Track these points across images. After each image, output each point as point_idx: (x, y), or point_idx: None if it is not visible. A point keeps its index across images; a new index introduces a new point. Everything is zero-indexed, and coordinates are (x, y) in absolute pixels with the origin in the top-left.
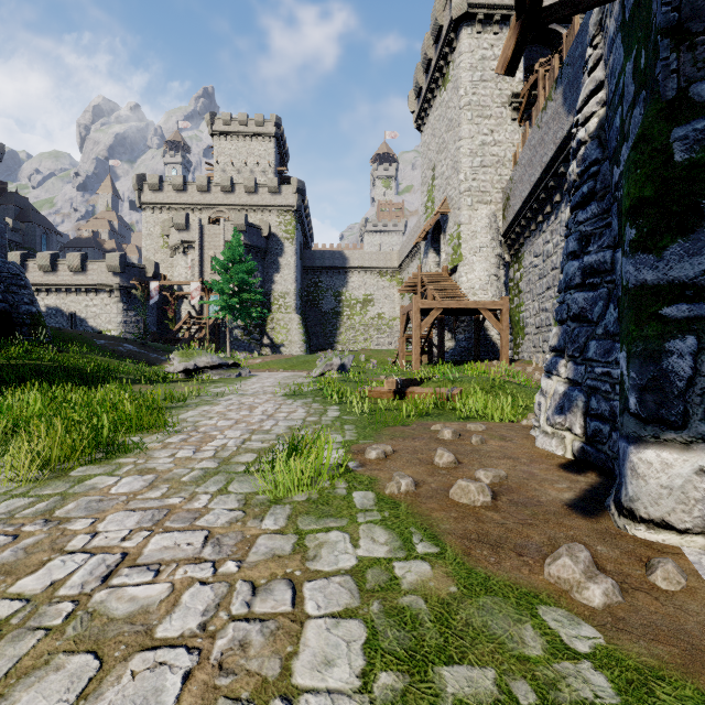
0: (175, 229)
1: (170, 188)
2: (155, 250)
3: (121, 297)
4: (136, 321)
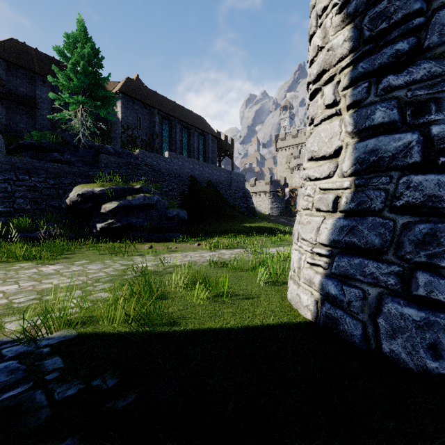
0: (293, 159)
1: (290, 138)
2: (283, 171)
3: (270, 196)
4: (276, 207)
